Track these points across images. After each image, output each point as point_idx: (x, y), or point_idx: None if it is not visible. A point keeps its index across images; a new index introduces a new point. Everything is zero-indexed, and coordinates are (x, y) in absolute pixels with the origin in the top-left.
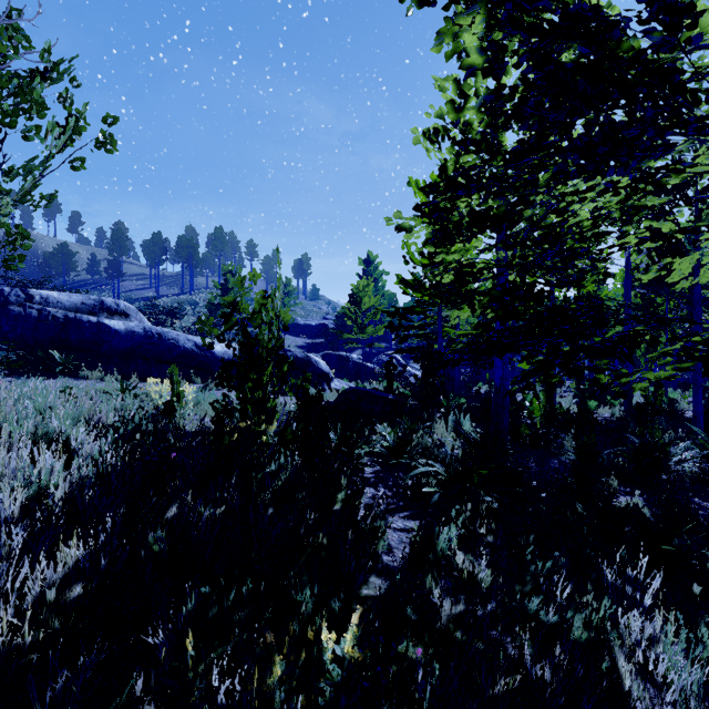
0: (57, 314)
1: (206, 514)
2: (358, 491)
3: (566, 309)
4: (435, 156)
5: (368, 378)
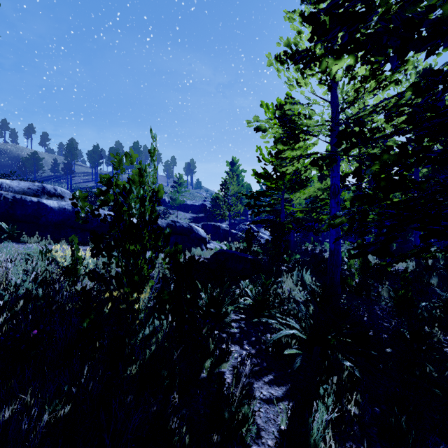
0: (7, 195)
1: (43, 420)
2: (225, 356)
3: None
4: (284, 75)
5: (232, 240)
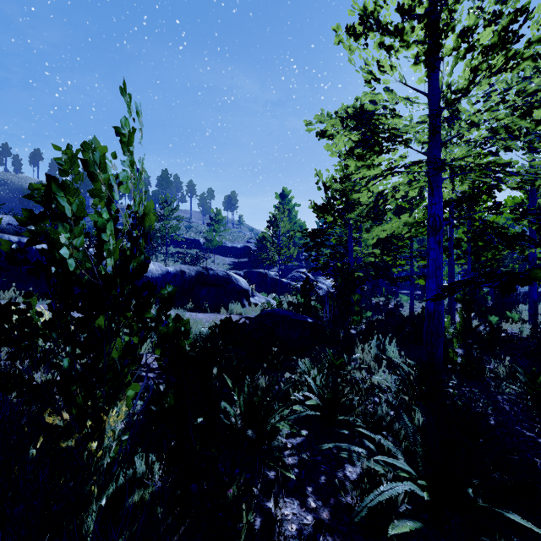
0: None
1: None
2: None
3: None
4: (360, 57)
5: (283, 291)
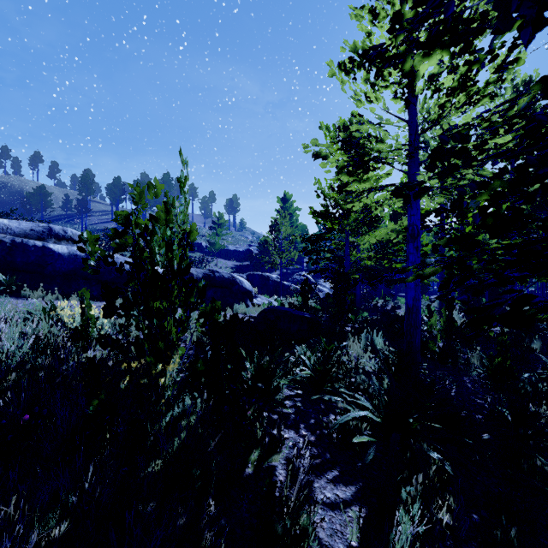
0: (4, 239)
1: (31, 542)
2: (276, 446)
3: None
4: (350, 88)
5: (285, 294)
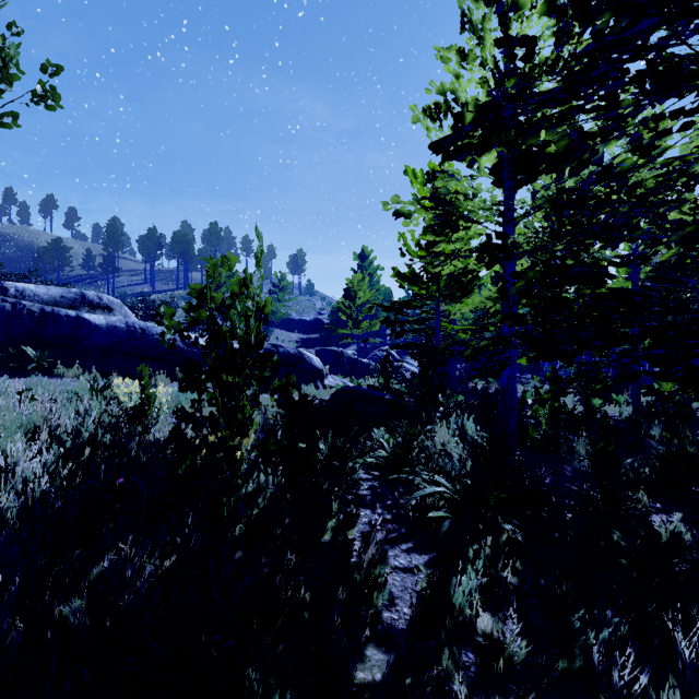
0: (32, 307)
1: (148, 568)
2: (351, 518)
3: (637, 294)
4: (436, 136)
5: (363, 374)
